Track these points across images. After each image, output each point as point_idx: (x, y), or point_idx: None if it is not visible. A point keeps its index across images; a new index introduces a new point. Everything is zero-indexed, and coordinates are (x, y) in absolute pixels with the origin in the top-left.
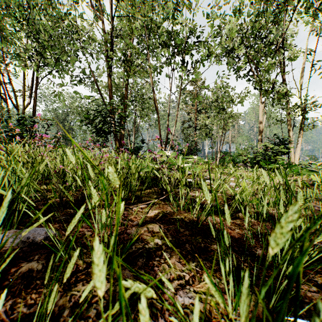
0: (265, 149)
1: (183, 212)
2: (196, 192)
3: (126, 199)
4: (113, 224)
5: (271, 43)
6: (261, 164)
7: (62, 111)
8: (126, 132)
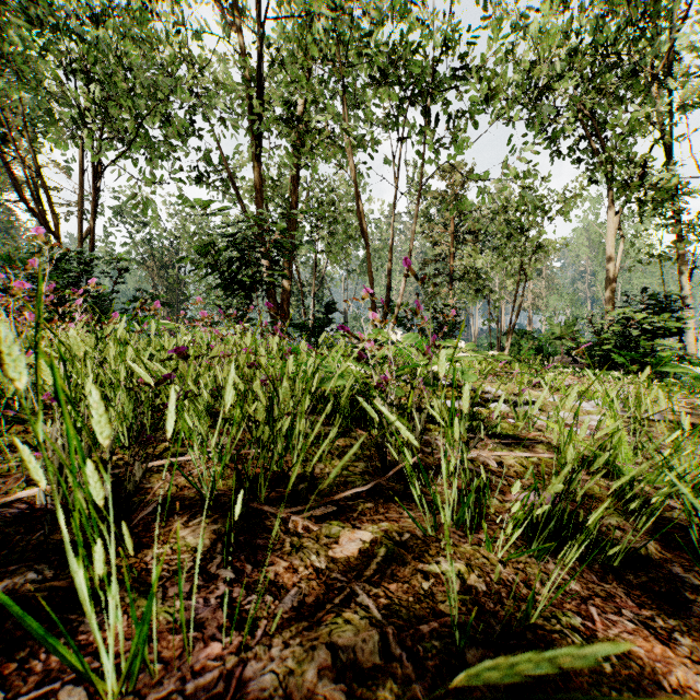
0: (627, 323)
1: (455, 535)
2: (514, 483)
3: (275, 476)
4: (201, 616)
5: (637, 71)
6: (617, 359)
7: (163, 246)
8: (297, 287)
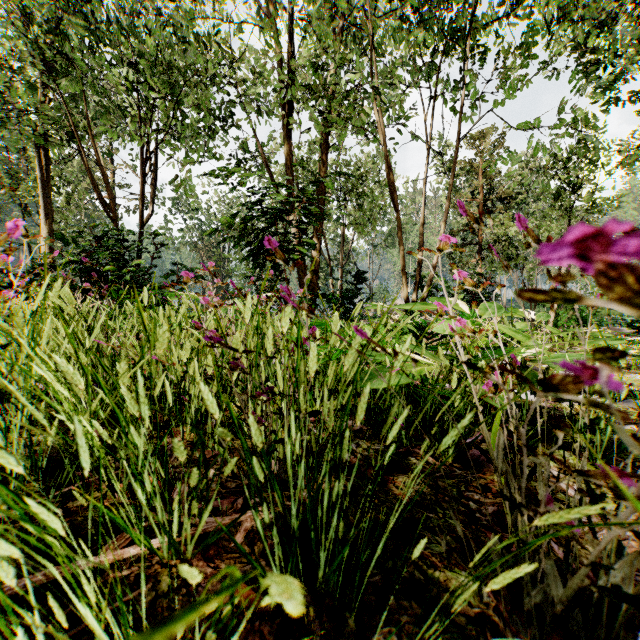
0: None
1: None
2: None
3: (275, 624)
4: None
5: None
6: None
7: None
8: (325, 262)
